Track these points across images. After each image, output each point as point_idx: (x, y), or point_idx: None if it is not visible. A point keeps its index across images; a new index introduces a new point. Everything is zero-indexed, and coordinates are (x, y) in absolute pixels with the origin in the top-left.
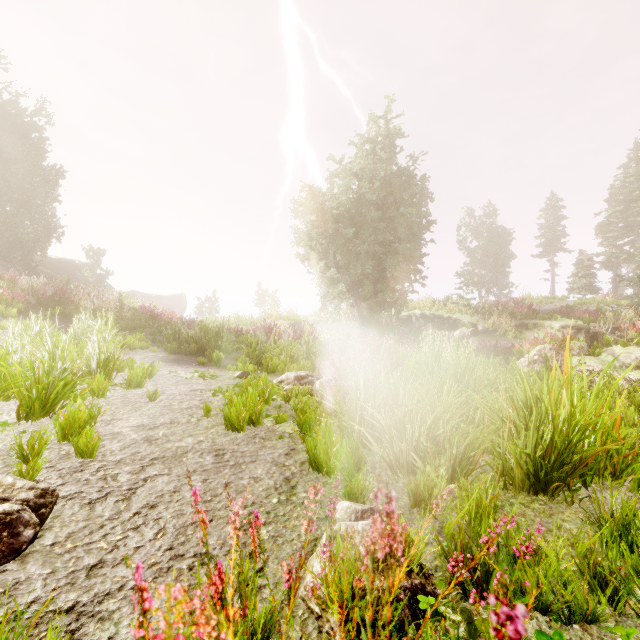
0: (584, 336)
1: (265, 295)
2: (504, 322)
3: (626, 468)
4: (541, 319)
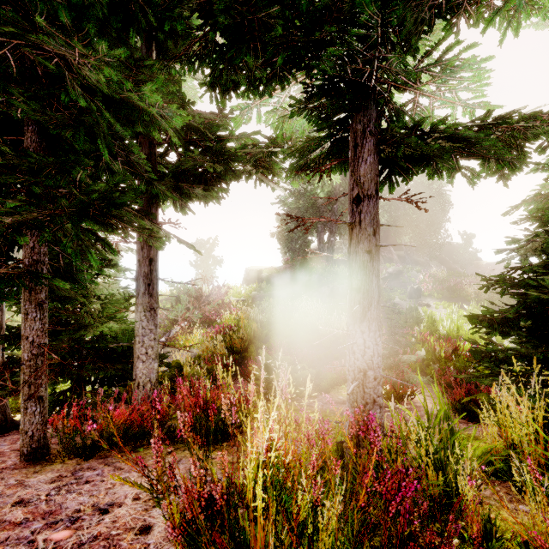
0: None
1: None
2: None
3: None
4: None
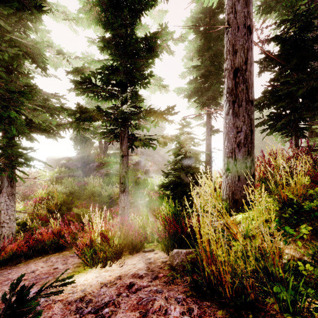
0: None
1: None
2: None
3: None
4: None
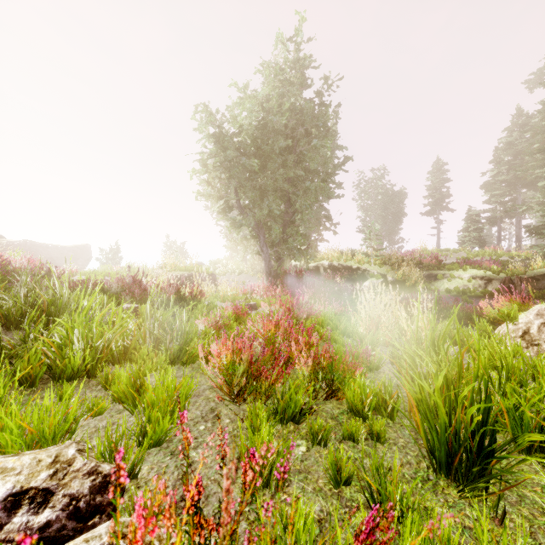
0: (494, 287)
1: (173, 247)
2: (414, 273)
3: None
4: (449, 269)
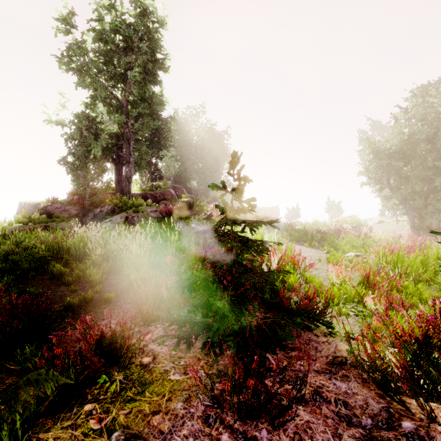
0: None
1: (332, 205)
2: None
3: None
4: None
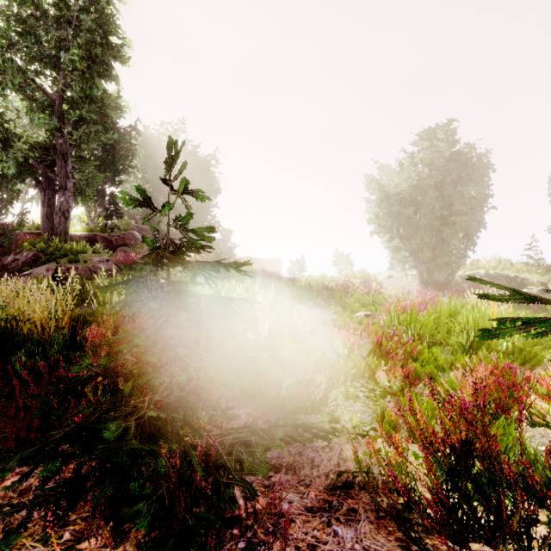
0: None
1: (341, 257)
2: None
3: (529, 360)
4: None
